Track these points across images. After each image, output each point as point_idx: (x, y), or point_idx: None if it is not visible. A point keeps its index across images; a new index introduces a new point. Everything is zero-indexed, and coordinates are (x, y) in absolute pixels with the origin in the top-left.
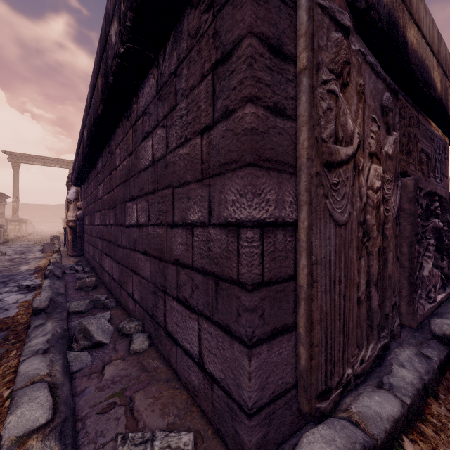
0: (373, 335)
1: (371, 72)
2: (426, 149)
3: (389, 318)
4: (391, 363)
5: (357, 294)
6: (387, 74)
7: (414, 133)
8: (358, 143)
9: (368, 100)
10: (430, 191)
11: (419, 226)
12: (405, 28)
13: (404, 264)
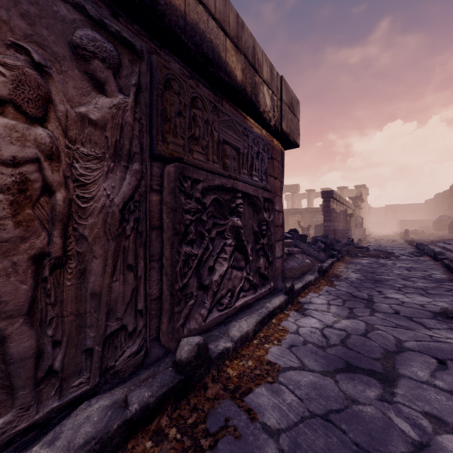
0: (15, 399)
1: None
2: (234, 142)
3: (96, 354)
4: (45, 437)
5: None
6: (144, 29)
7: (205, 119)
8: None
9: None
10: (223, 186)
11: (192, 224)
12: None
13: (168, 270)
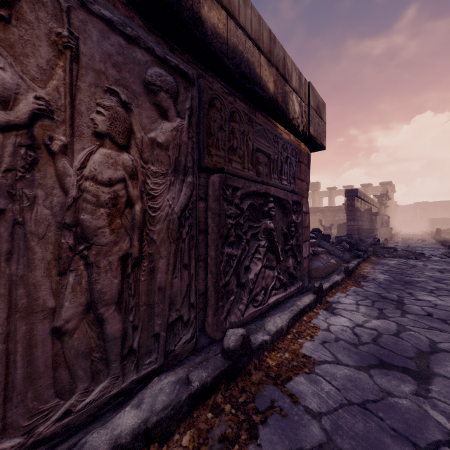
0: (110, 369)
1: (109, 30)
2: (266, 150)
3: (161, 339)
4: (131, 401)
5: (51, 324)
6: (193, 57)
7: (241, 130)
8: (34, 111)
9: (98, 63)
10: (257, 191)
11: (233, 228)
12: (198, 3)
13: (212, 269)
